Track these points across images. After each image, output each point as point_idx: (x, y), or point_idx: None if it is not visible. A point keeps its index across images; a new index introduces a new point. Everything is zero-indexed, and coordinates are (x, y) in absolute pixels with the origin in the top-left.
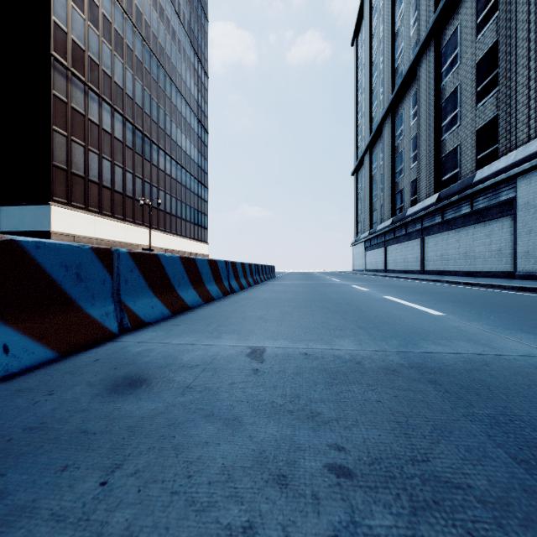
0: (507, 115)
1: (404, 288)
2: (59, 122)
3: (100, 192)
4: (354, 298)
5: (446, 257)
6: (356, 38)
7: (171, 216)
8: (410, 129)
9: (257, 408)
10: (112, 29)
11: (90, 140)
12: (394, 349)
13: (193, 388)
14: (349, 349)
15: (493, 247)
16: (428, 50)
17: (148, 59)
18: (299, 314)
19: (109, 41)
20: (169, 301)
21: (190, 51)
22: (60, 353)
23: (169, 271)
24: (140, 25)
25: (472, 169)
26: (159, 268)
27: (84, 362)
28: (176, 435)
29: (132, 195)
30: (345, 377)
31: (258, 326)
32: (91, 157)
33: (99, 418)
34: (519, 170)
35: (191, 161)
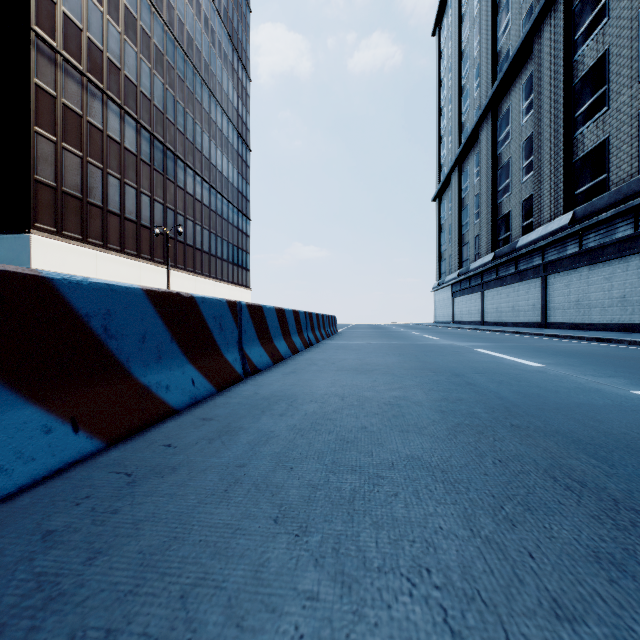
0: None
1: (592, 357)
2: (43, 123)
3: (104, 219)
4: (573, 401)
5: (587, 303)
6: (438, 24)
7: (203, 253)
8: (521, 129)
9: None
10: (122, 6)
11: (89, 149)
12: None
13: None
14: None
15: None
16: (553, 11)
17: (172, 50)
18: None
19: (117, 21)
20: None
21: (228, 46)
22: None
23: None
24: (161, 5)
25: (633, 172)
26: None
27: None
28: None
29: (149, 225)
30: None
31: None
32: (92, 172)
33: None
34: None
35: (229, 185)
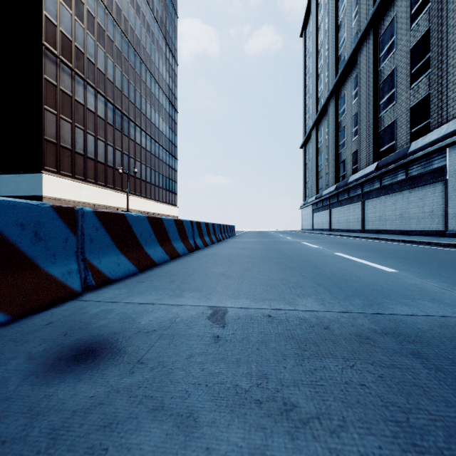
0: (438, 93)
1: (350, 245)
2: (49, 102)
3: (85, 162)
4: (307, 254)
5: (384, 218)
6: (304, 30)
7: (146, 183)
8: (352, 107)
9: (217, 395)
10: (96, 23)
11: (76, 118)
12: (360, 310)
13: (145, 362)
14: (313, 310)
15: (426, 209)
16: (367, 39)
17: (127, 48)
18: (259, 270)
19: (93, 33)
20: (135, 258)
21: (163, 42)
22: (12, 316)
23: (136, 230)
24: (119, 20)
25: (407, 141)
26: (126, 227)
27: (34, 326)
28: (110, 445)
29: (112, 165)
30: (316, 347)
31: (219, 283)
32: (77, 132)
33: (20, 412)
34: (450, 141)
35: (163, 136)
